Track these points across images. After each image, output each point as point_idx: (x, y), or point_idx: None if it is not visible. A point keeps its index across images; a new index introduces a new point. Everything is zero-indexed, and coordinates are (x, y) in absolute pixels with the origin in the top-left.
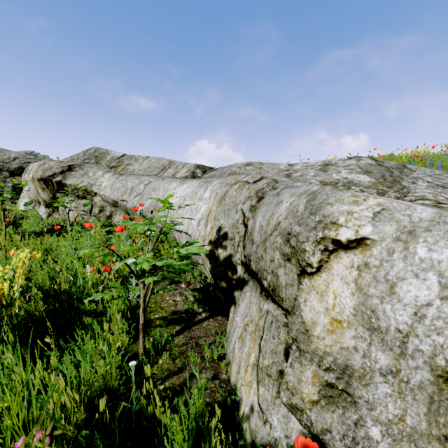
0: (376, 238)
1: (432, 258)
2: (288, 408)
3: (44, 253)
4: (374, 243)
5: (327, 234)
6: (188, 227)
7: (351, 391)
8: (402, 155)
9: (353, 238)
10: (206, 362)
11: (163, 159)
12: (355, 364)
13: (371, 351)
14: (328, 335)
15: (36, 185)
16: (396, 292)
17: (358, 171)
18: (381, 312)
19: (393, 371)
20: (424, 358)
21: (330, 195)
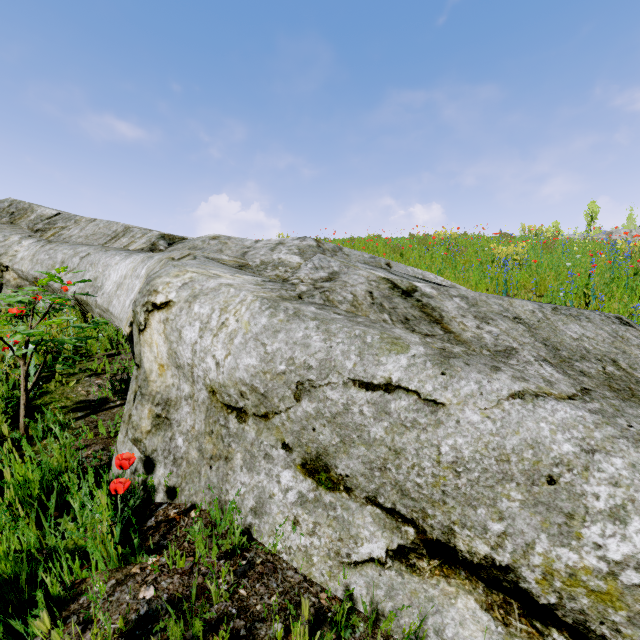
0: (176, 301)
1: (201, 312)
2: (132, 442)
3: None
4: (174, 304)
5: (150, 299)
6: (122, 310)
7: (170, 416)
8: (435, 235)
9: (164, 301)
10: (100, 439)
11: (116, 223)
12: (173, 396)
13: (181, 385)
14: (159, 378)
15: None
16: (183, 337)
17: (294, 252)
18: (179, 353)
19: (191, 395)
20: (202, 381)
21: (167, 270)
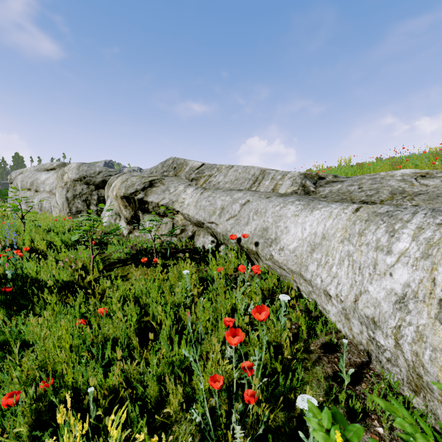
0: None
1: None
2: None
3: (133, 299)
4: None
5: None
6: (358, 298)
7: None
8: None
9: None
10: None
11: (252, 167)
12: None
13: None
14: None
15: (118, 202)
16: None
17: None
18: None
19: None
20: None
21: None
